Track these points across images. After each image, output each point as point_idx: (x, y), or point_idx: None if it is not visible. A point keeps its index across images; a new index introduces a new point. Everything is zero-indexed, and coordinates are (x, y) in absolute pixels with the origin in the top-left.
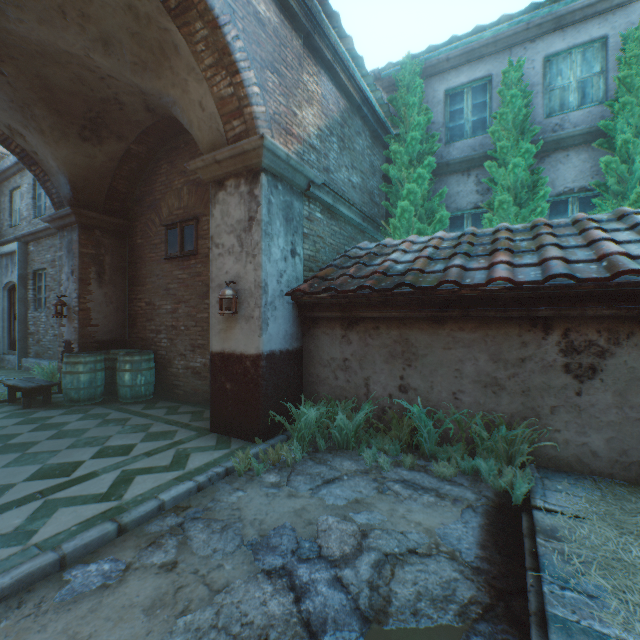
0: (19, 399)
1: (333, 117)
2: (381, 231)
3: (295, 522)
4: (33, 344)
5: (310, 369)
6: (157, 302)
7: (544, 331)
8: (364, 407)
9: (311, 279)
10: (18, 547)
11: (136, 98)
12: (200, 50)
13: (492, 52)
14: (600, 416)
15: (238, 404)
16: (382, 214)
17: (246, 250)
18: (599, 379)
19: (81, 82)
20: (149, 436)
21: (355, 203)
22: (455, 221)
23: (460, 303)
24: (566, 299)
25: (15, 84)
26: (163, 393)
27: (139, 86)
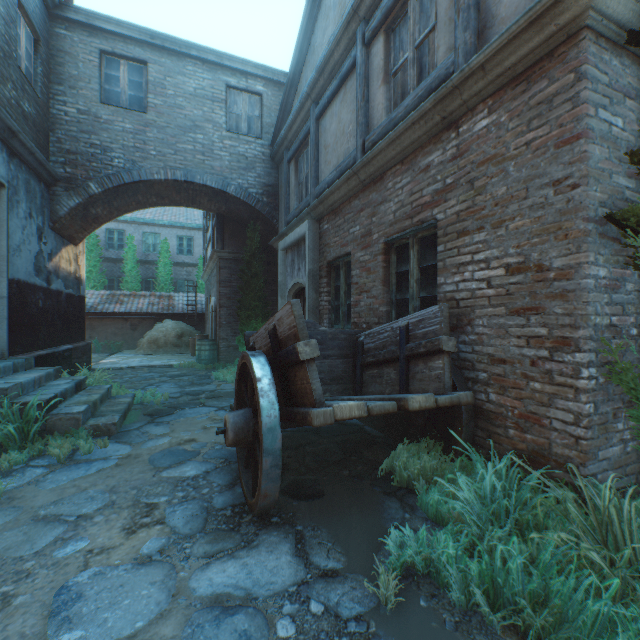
0: None
1: None
2: None
3: None
4: None
5: None
6: None
7: (127, 321)
8: None
9: None
10: None
11: None
12: None
13: (126, 222)
14: (138, 338)
15: None
16: None
17: None
18: (138, 330)
19: None
20: None
21: None
22: (111, 280)
23: (108, 315)
24: (131, 315)
25: None
26: None
27: None
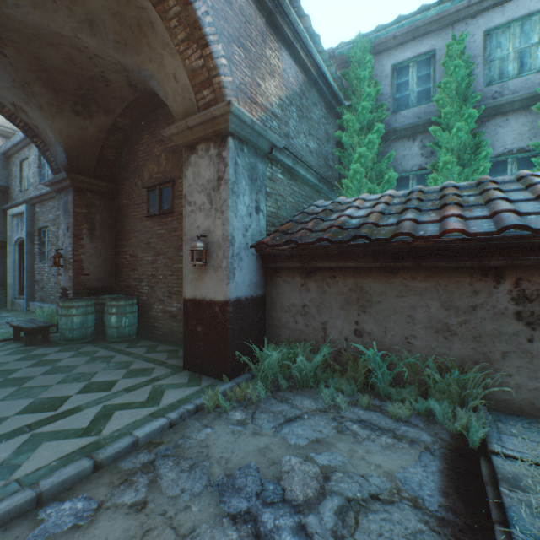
0: (23, 337)
1: (293, 89)
2: (335, 191)
3: (259, 461)
4: (38, 290)
5: (272, 314)
6: (139, 254)
7: (495, 280)
8: (322, 349)
9: (273, 233)
10: (1, 482)
11: (120, 75)
12: (173, 26)
13: (435, 29)
14: None
15: (208, 345)
16: (335, 176)
17: (215, 207)
18: None
19: (72, 62)
20: (130, 373)
21: (312, 165)
22: (401, 181)
23: (413, 254)
24: (519, 249)
25: (16, 65)
26: (144, 333)
27: (121, 63)
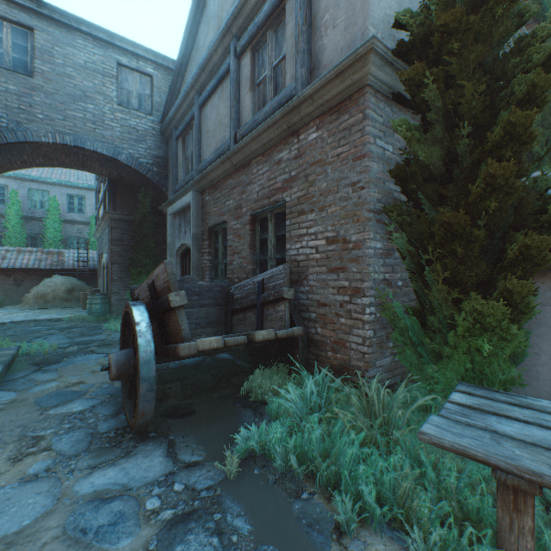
0: None
1: None
2: None
3: None
4: None
5: None
6: None
7: (11, 277)
8: None
9: None
10: None
11: None
12: None
13: (9, 178)
14: (23, 293)
15: None
16: None
17: None
18: (23, 286)
19: None
20: None
21: None
22: None
23: None
24: (15, 270)
25: None
26: None
27: None
